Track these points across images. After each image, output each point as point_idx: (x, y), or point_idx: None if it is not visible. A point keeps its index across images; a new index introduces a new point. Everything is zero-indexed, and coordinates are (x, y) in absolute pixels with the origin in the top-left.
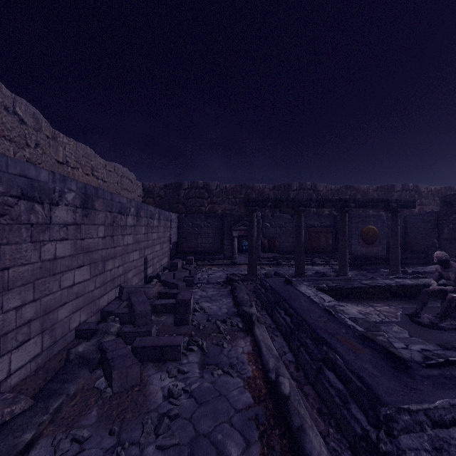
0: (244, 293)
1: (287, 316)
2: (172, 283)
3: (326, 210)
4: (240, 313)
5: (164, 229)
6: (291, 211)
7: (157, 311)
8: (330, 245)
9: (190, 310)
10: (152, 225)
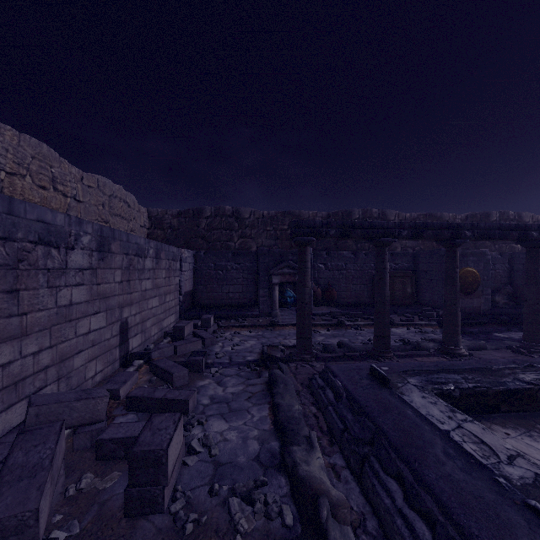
0: (293, 396)
1: (416, 515)
2: (163, 369)
3: (399, 247)
4: (287, 468)
5: (167, 272)
6: (352, 248)
7: (106, 455)
8: (408, 295)
9: (166, 475)
10: (142, 267)
